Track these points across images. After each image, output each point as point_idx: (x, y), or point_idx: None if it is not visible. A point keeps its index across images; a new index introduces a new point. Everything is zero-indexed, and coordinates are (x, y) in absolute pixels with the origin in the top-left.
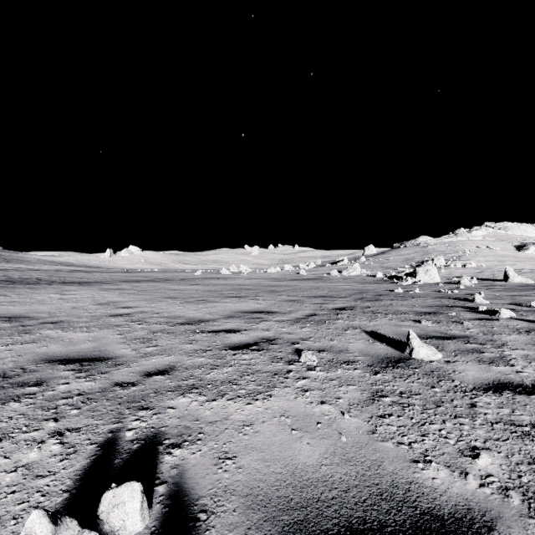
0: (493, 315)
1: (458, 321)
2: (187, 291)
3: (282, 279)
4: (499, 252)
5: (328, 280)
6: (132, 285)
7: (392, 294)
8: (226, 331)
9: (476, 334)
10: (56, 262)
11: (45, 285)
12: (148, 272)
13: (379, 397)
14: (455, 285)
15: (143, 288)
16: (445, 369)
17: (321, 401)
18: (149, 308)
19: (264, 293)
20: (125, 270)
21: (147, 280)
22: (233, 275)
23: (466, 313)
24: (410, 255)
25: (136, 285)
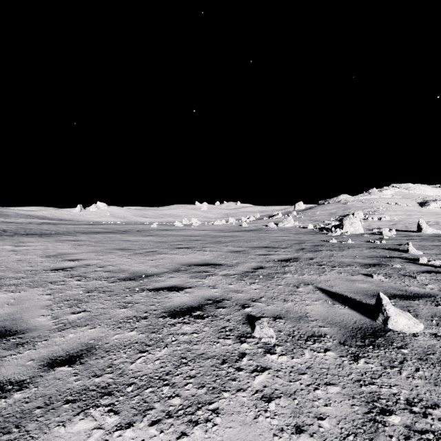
0: (437, 267)
1: (408, 274)
2: (140, 242)
3: (227, 230)
4: (406, 207)
5: (267, 231)
6: (90, 236)
7: (328, 245)
8: (169, 289)
9: (439, 292)
10: (32, 215)
11: (6, 237)
12: (110, 224)
13: (382, 414)
14: (378, 235)
15: (98, 240)
16: (439, 348)
17: (296, 426)
18: (96, 260)
19: (211, 244)
20: (91, 222)
21: (106, 231)
22: (185, 227)
23: (409, 264)
24: (334, 210)
25: (94, 236)
